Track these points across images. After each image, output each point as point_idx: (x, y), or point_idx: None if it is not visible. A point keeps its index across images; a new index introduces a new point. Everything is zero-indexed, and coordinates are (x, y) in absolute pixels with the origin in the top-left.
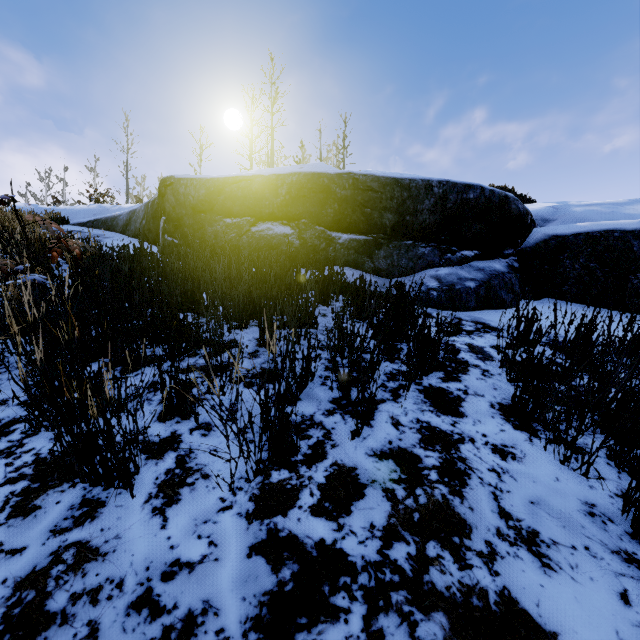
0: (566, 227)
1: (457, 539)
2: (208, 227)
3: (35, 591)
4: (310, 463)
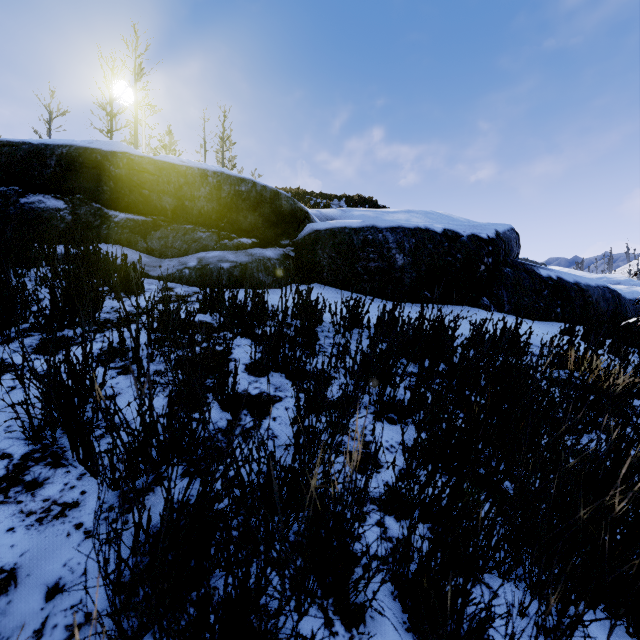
0: (323, 224)
1: None
2: None
3: None
4: None
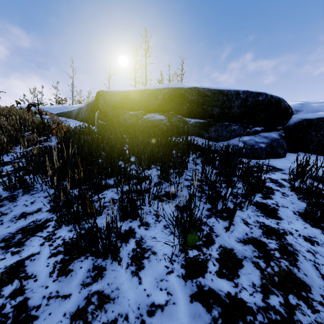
0: (312, 114)
1: (304, 293)
2: (121, 116)
3: (82, 321)
4: (207, 246)
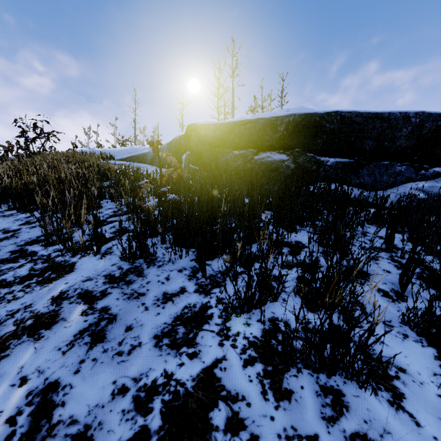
0: None
1: None
2: (221, 157)
3: None
4: None
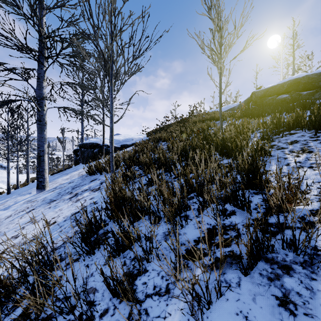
0: None
1: None
2: (264, 101)
3: None
4: None
